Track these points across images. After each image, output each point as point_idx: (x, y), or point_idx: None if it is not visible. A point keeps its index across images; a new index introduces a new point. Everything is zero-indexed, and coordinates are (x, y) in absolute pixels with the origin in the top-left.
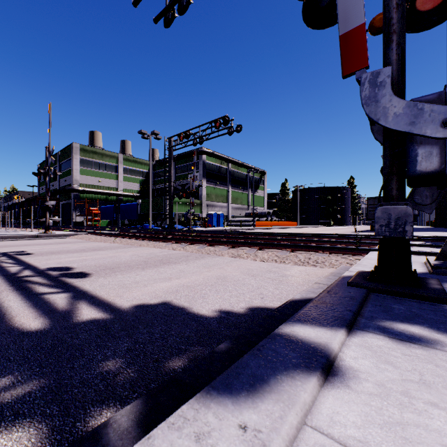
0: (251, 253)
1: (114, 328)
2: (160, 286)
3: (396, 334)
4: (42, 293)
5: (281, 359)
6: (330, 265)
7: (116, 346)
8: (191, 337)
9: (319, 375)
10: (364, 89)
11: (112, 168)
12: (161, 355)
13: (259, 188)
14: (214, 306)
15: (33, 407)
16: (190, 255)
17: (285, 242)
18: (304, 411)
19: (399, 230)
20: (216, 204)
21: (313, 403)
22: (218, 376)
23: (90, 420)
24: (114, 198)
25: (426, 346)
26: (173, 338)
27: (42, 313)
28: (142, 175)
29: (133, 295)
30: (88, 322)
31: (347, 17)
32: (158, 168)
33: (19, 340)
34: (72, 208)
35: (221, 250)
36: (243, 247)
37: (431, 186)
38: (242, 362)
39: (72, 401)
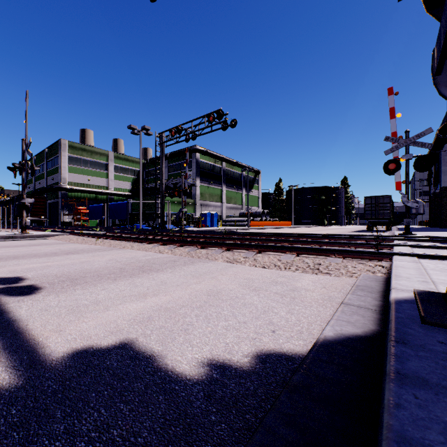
0: (249, 258)
1: (5, 420)
2: (128, 308)
3: None
4: None
5: None
6: (347, 274)
7: None
8: None
9: None
10: None
11: (102, 166)
12: None
13: (253, 188)
14: (201, 352)
15: None
16: (178, 259)
17: (285, 243)
18: None
19: None
20: (210, 204)
21: None
22: None
23: None
24: (105, 197)
25: None
26: None
27: None
28: (133, 174)
29: (80, 328)
30: None
31: None
32: (150, 167)
33: None
34: (59, 207)
35: (215, 253)
36: (239, 250)
37: None
38: None
39: None
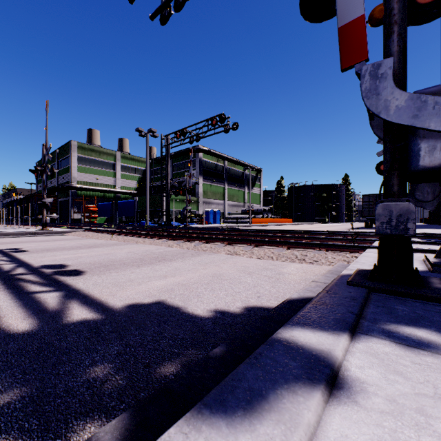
0: (247, 251)
1: (105, 330)
2: (155, 284)
3: (402, 338)
4: (34, 292)
5: (281, 369)
6: (326, 263)
7: (106, 350)
8: (185, 340)
9: (323, 389)
10: (365, 82)
11: (110, 166)
12: (153, 359)
13: (255, 186)
14: (210, 306)
15: (11, 420)
16: (186, 252)
17: (281, 239)
18: (308, 434)
19: (401, 227)
20: (213, 202)
21: (318, 424)
22: (212, 384)
23: (71, 436)
24: (112, 195)
25: (436, 352)
26: (166, 340)
27: (32, 313)
28: (139, 173)
29: (126, 294)
30: (78, 323)
31: (346, 9)
32: (155, 166)
33: (4, 343)
34: (70, 205)
35: (217, 247)
36: (239, 244)
37: (432, 182)
38: (237, 373)
39: (53, 414)
